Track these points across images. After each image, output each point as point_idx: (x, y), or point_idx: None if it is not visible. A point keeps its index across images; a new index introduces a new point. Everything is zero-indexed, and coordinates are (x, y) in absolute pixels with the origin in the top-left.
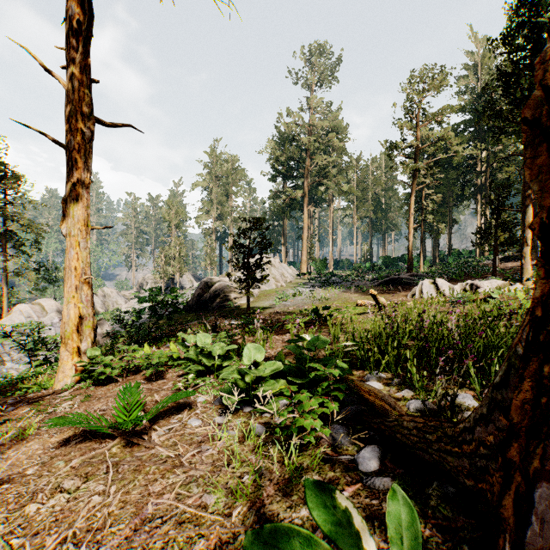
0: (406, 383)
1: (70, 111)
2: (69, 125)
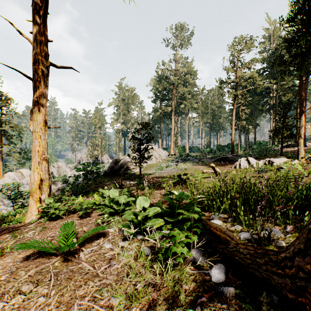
0: (236, 221)
1: (35, 58)
2: (34, 66)
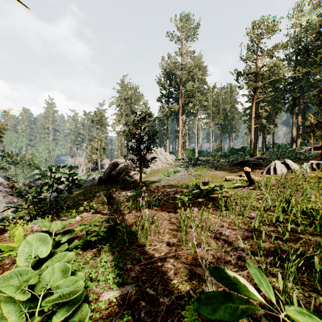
0: None
1: None
2: None
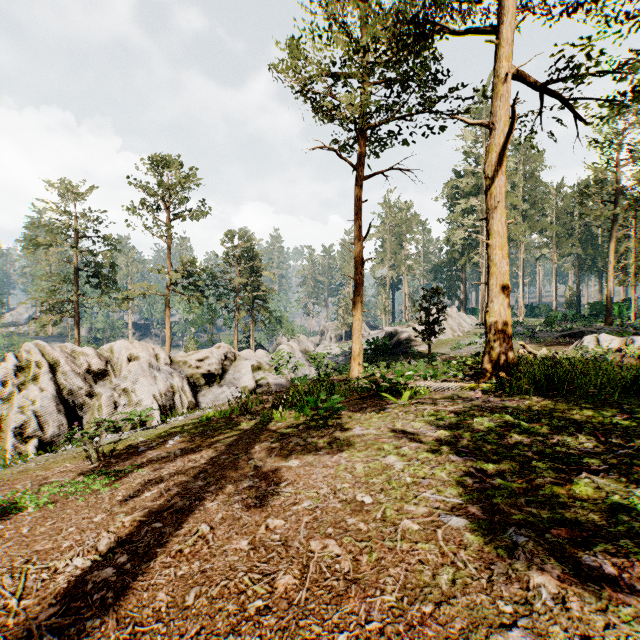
0: None
1: (357, 265)
2: (356, 270)
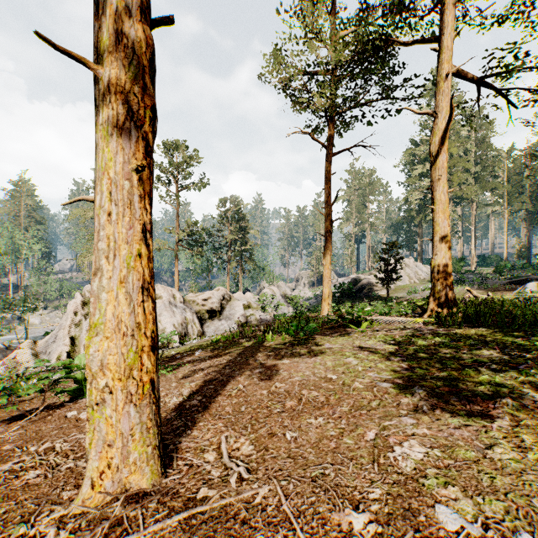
0: None
1: (327, 225)
2: (326, 229)
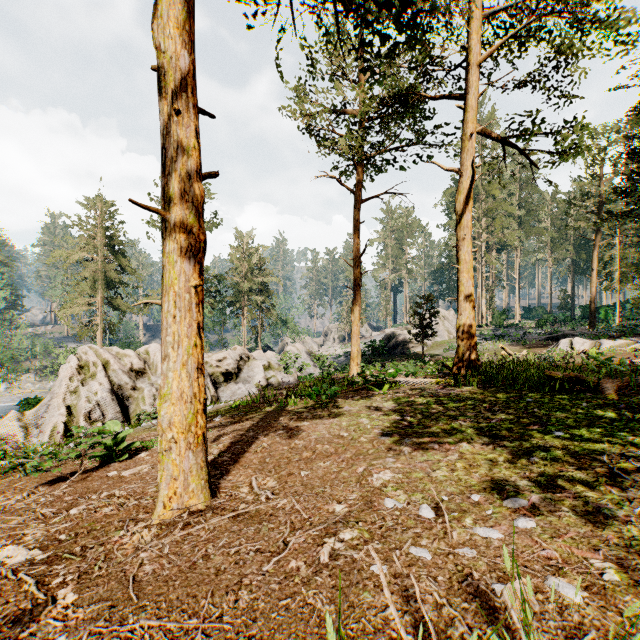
0: None
1: (355, 277)
2: (355, 282)
